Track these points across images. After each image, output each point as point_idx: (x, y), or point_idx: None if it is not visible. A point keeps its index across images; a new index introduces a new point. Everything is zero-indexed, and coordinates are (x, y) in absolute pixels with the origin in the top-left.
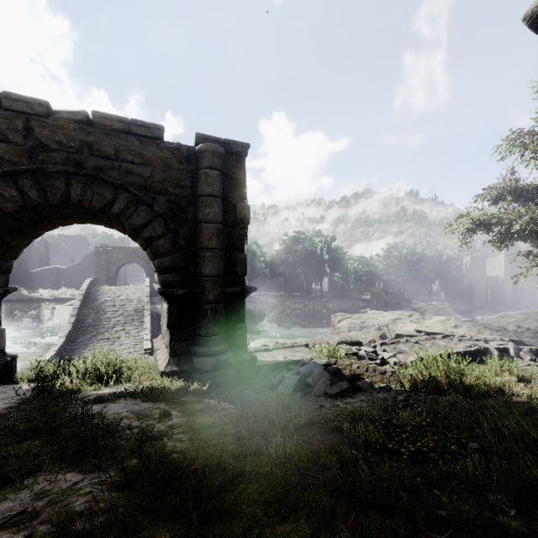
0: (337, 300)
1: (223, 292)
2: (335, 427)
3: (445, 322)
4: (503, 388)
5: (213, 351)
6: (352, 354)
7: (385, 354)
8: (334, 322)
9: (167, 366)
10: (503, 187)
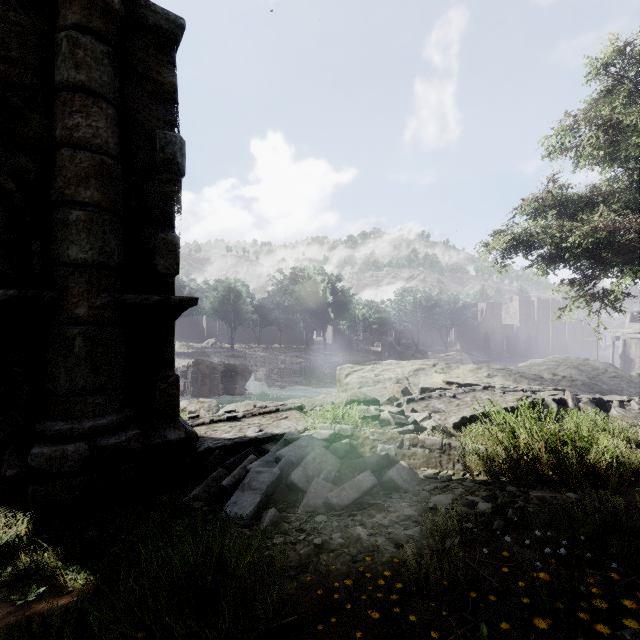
0: (343, 353)
1: (116, 301)
2: None
3: (477, 371)
4: None
5: (84, 429)
6: (371, 418)
7: (416, 415)
8: (340, 377)
9: None
10: (547, 200)
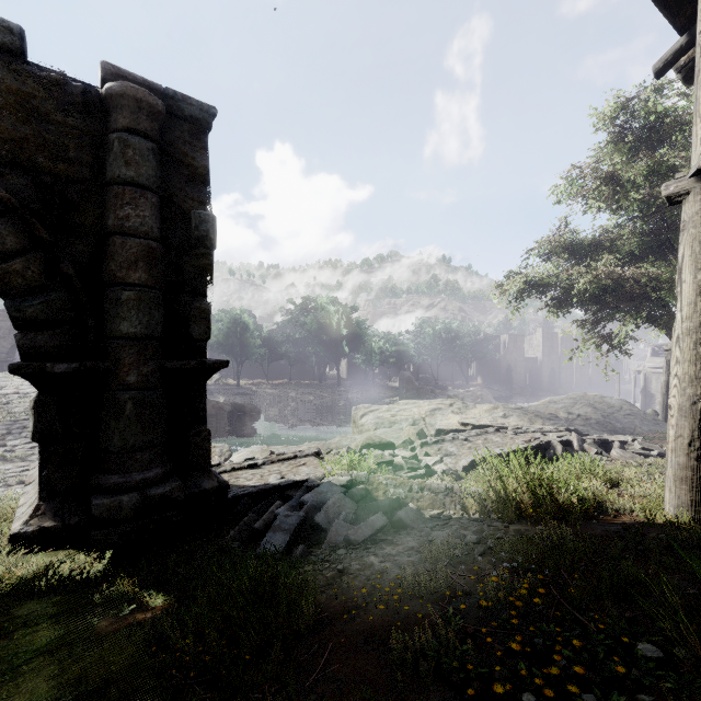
0: (358, 389)
1: (160, 368)
2: (370, 626)
3: (493, 411)
4: (604, 502)
5: (136, 482)
6: (385, 463)
7: (429, 459)
8: (355, 417)
9: (30, 519)
10: (559, 242)
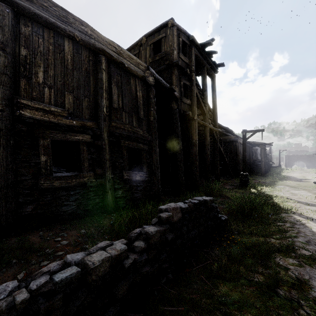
0: None
1: (312, 166)
2: None
3: None
4: None
5: None
6: None
7: None
8: None
9: None
10: None
